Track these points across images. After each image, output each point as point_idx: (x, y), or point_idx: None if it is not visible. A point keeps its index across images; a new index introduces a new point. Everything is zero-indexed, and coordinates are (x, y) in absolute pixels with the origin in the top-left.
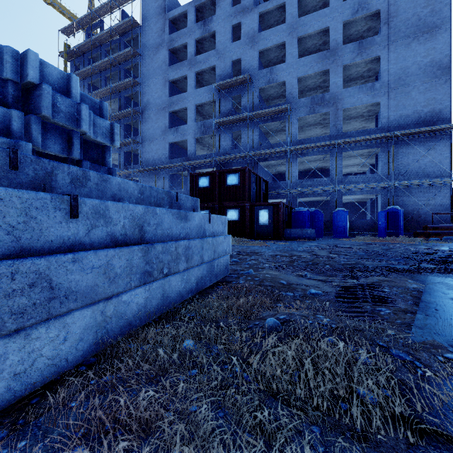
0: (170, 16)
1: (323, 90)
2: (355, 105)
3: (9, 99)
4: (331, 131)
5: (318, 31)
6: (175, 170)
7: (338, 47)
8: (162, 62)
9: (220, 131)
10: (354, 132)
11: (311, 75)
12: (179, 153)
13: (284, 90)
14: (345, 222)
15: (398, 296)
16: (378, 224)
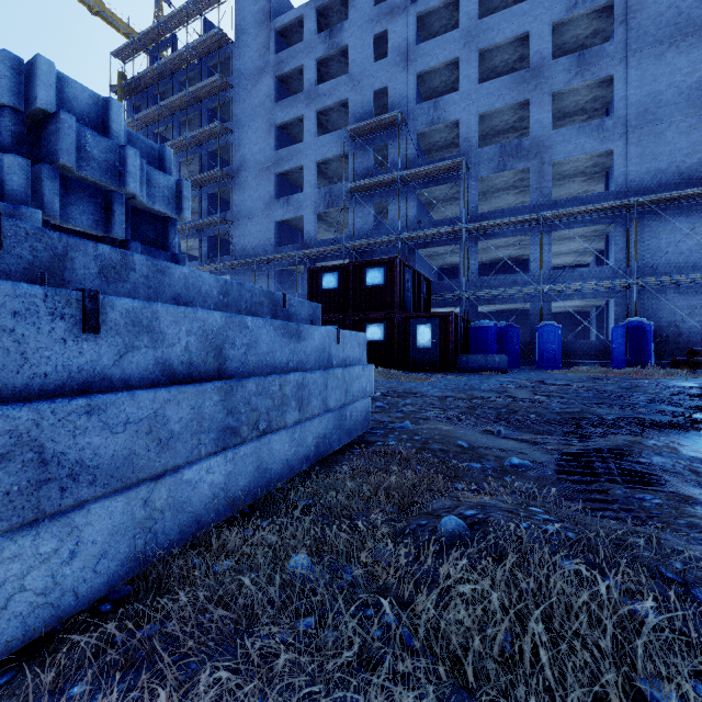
0: (278, 25)
1: (520, 133)
2: (572, 155)
3: (6, 138)
4: (533, 198)
5: (511, 39)
6: (285, 263)
7: (544, 63)
8: (265, 97)
9: (355, 201)
10: (571, 198)
11: (499, 110)
12: (291, 238)
13: (456, 135)
14: (555, 344)
15: (667, 472)
16: (611, 346)
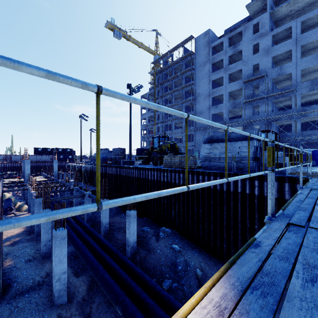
0: (213, 46)
1: None
2: None
3: (256, 139)
4: None
5: (316, 40)
6: (215, 128)
7: None
8: (207, 71)
9: (245, 105)
10: None
11: (311, 67)
12: (215, 118)
13: (289, 76)
14: None
15: None
16: None
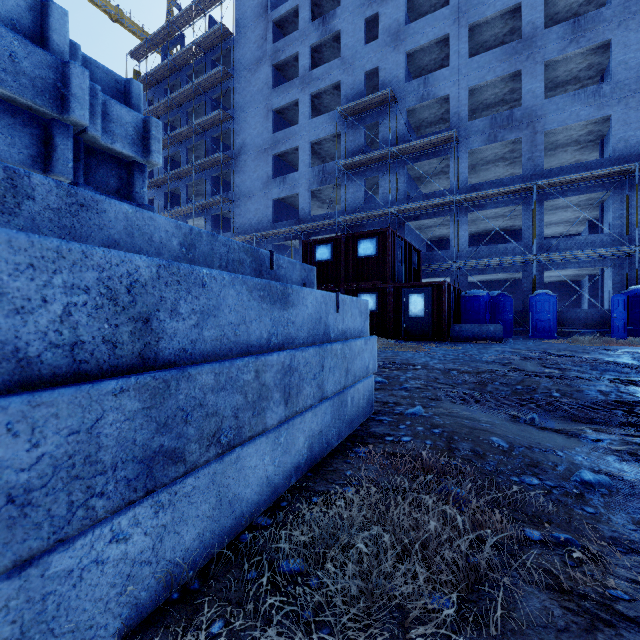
0: (275, 17)
1: (509, 106)
2: (567, 123)
3: None
4: (525, 168)
5: (502, 12)
6: (281, 238)
7: (537, 32)
8: (263, 84)
9: (347, 178)
10: (565, 167)
11: (490, 82)
12: (287, 215)
13: (445, 110)
14: (550, 313)
15: None
16: (611, 315)
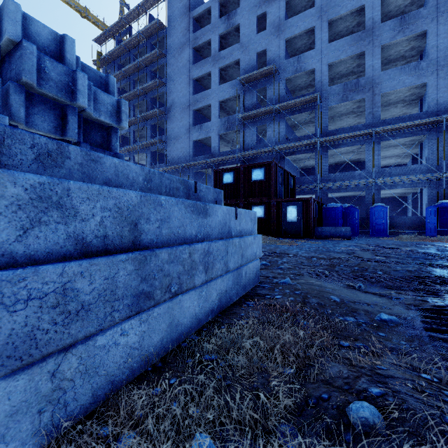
0: (195, 14)
1: (357, 75)
2: (396, 88)
3: None
4: (367, 119)
5: (351, 11)
6: (199, 167)
7: (375, 25)
8: (186, 61)
9: (244, 126)
10: (395, 118)
11: (343, 60)
12: (203, 151)
13: (312, 79)
14: (384, 219)
15: None
16: (426, 221)
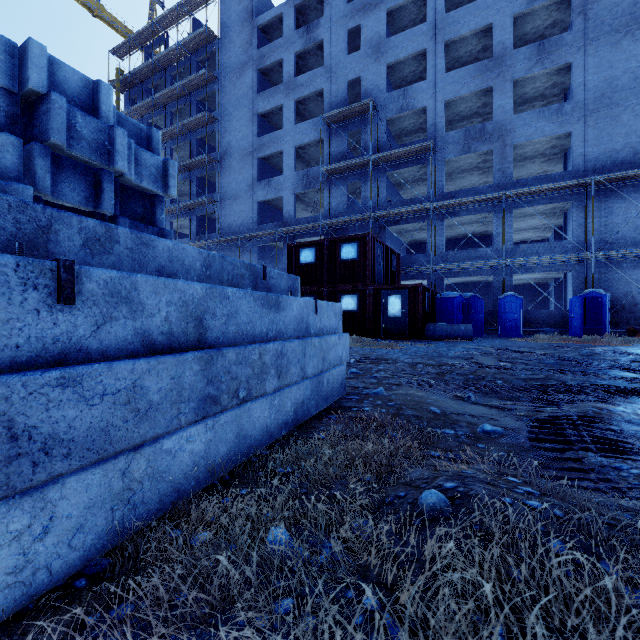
0: (260, 22)
1: (483, 118)
2: (533, 138)
3: (0, 118)
4: (495, 178)
5: (475, 31)
6: (266, 240)
7: (506, 52)
8: (248, 88)
9: (330, 183)
10: (532, 178)
11: (464, 96)
12: (272, 217)
13: (423, 120)
14: (517, 314)
15: (639, 440)
16: (569, 316)
